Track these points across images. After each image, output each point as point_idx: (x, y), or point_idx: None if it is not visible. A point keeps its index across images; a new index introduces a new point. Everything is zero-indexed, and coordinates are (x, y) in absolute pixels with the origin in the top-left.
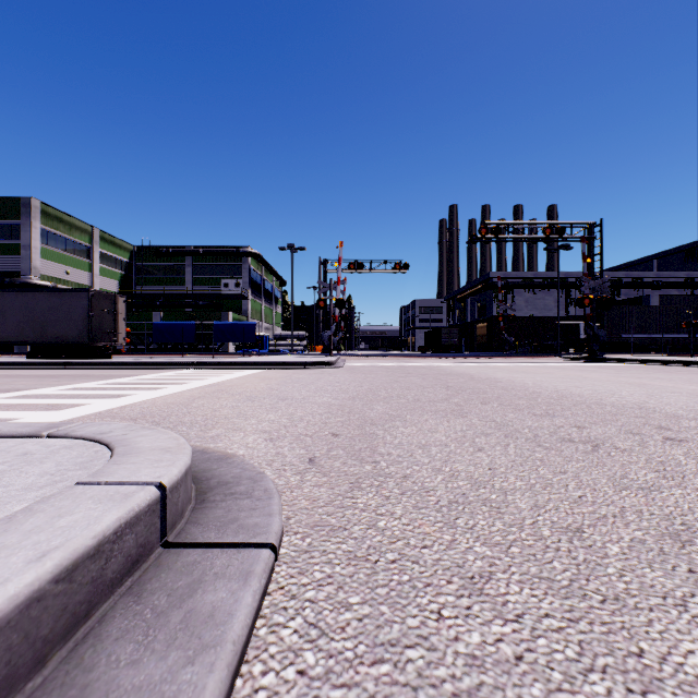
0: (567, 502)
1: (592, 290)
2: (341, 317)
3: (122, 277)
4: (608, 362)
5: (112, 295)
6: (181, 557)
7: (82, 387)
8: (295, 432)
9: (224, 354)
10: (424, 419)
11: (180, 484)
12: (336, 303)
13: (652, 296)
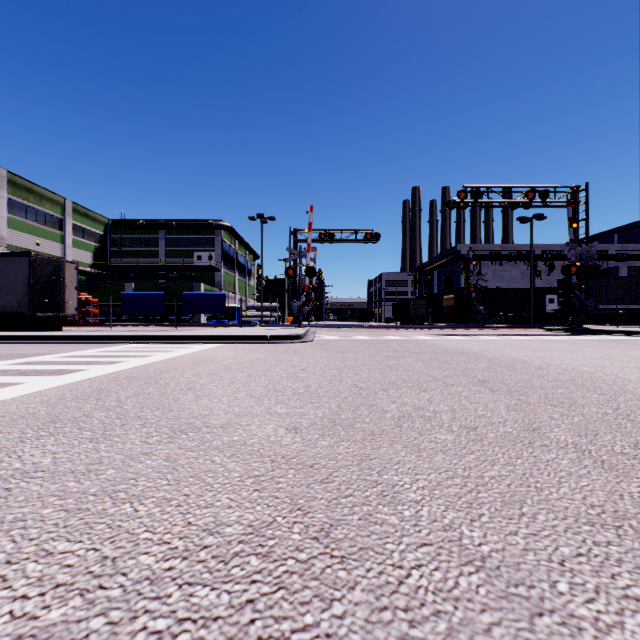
0: None
1: (579, 257)
2: (312, 288)
3: (96, 249)
4: (601, 334)
5: (59, 260)
6: None
7: None
8: None
9: (188, 326)
10: None
11: None
12: (306, 271)
13: (621, 267)
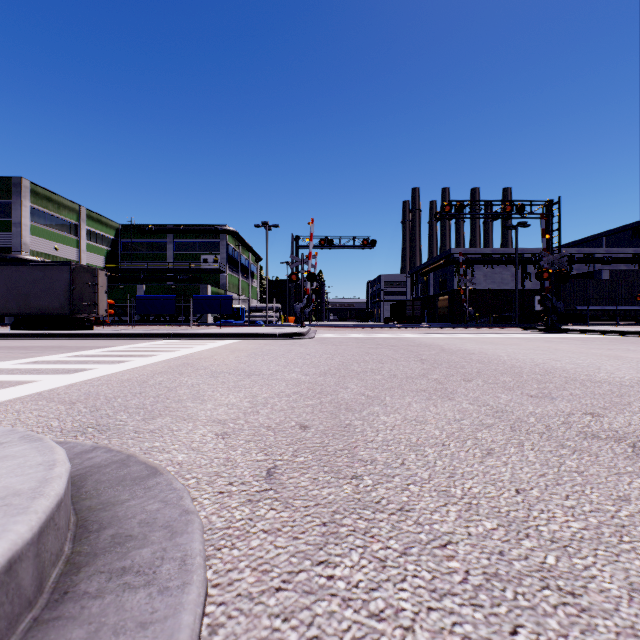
0: None
1: (551, 264)
2: (313, 290)
3: (108, 253)
4: (567, 333)
5: (93, 268)
6: None
7: (44, 360)
8: (255, 422)
9: (201, 325)
10: (407, 402)
11: None
12: (307, 277)
13: (603, 270)
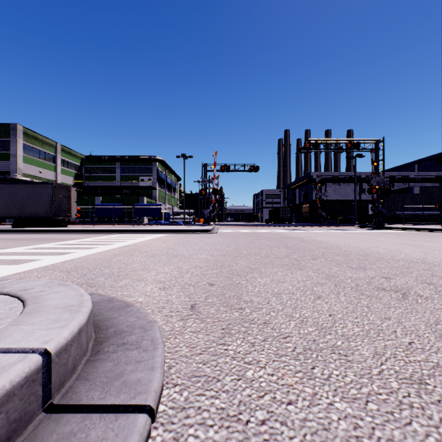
0: (401, 349)
1: (378, 183)
2: (216, 201)
3: (76, 175)
4: (388, 229)
5: (68, 186)
6: (59, 427)
7: (41, 247)
8: (182, 282)
9: (140, 224)
10: (274, 271)
11: (70, 345)
12: (212, 191)
13: (415, 187)
